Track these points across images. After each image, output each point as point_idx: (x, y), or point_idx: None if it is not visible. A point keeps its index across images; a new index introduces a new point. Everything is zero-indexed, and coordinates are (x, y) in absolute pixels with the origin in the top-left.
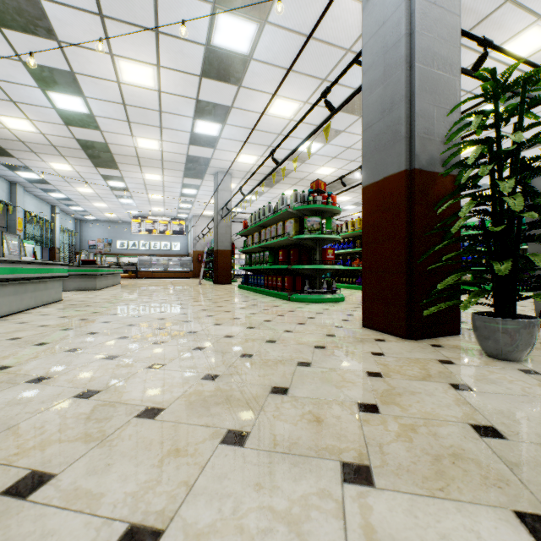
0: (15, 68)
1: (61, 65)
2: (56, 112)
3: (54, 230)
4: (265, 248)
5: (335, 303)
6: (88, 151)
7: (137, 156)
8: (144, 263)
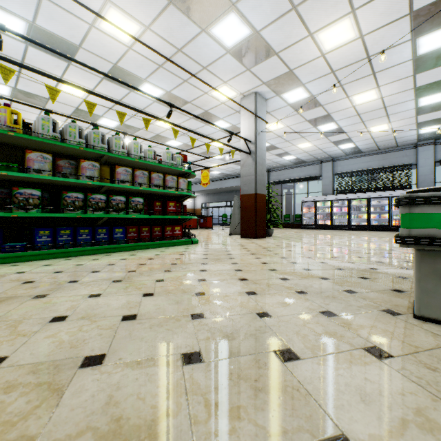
0: None
1: None
2: None
3: None
4: (105, 189)
5: None
6: None
7: None
8: None
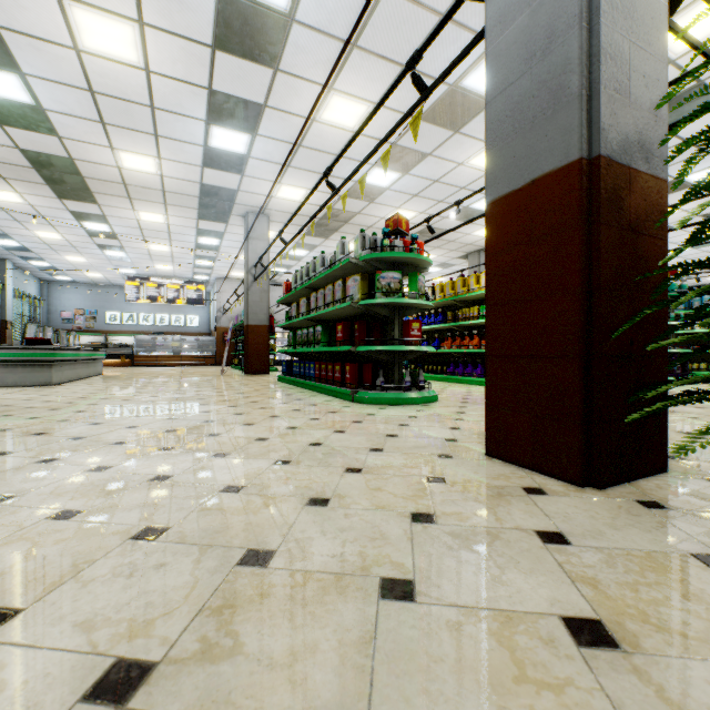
0: None
1: None
2: None
3: (3, 295)
4: (316, 322)
5: (424, 406)
6: (43, 171)
7: (123, 183)
8: (144, 344)
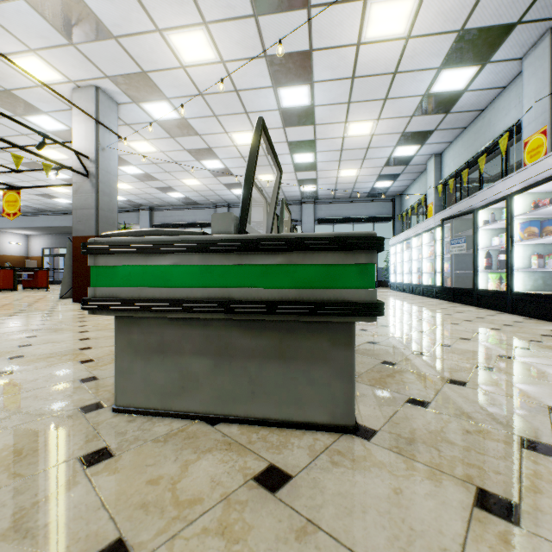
0: None
1: None
2: None
3: None
4: None
5: None
6: None
7: None
8: None
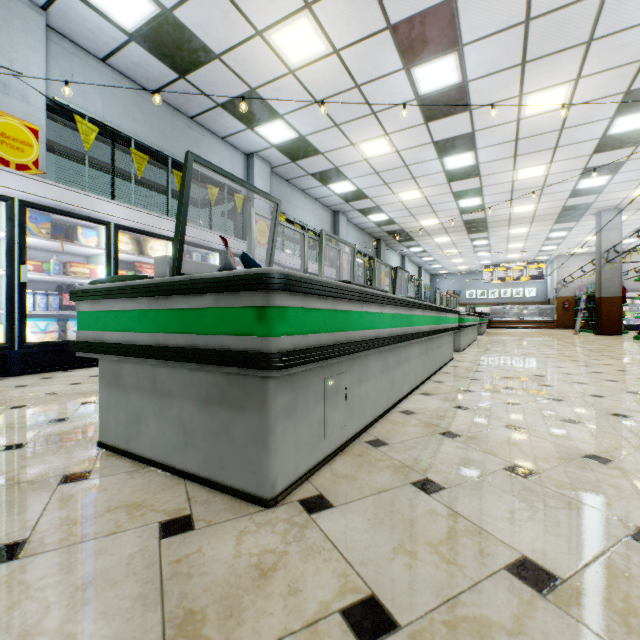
0: (446, 197)
1: (475, 186)
2: (457, 209)
3: (420, 287)
4: None
5: None
6: (467, 226)
7: (508, 219)
8: (496, 312)
